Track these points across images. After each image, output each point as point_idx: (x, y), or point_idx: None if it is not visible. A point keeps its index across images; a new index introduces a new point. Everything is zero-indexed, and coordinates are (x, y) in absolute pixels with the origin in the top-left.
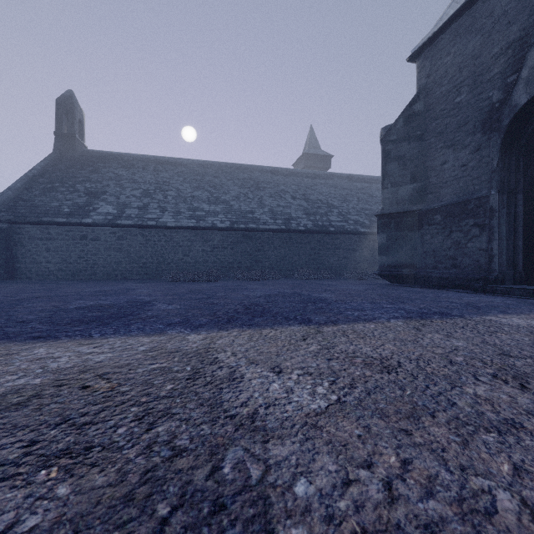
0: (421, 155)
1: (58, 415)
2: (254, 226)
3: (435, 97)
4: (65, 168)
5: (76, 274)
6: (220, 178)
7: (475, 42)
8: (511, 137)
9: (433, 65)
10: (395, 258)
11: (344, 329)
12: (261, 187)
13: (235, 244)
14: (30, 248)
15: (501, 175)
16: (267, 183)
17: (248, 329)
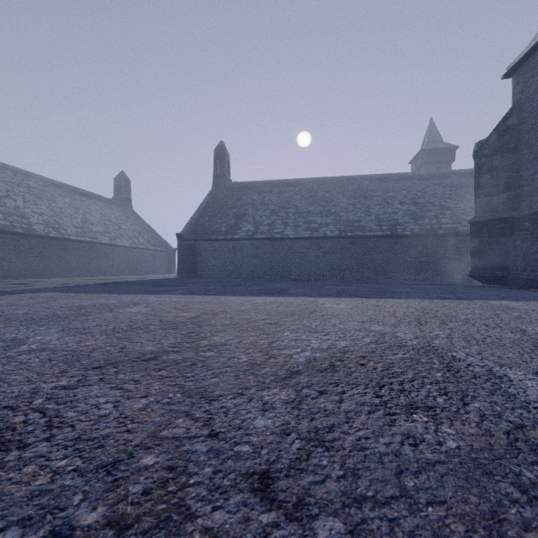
0: (515, 166)
1: (279, 305)
2: (360, 234)
3: (528, 112)
4: (220, 199)
5: (229, 274)
6: (331, 193)
7: None
8: None
9: (526, 82)
10: (488, 261)
11: (381, 300)
12: (369, 196)
13: (343, 249)
14: (204, 257)
15: None
16: (375, 192)
17: (334, 298)
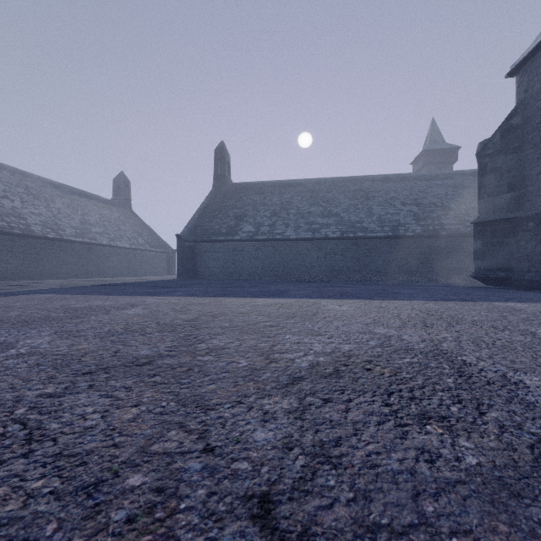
0: (519, 165)
1: (280, 306)
2: (362, 234)
3: (532, 111)
4: (220, 200)
5: (230, 275)
6: (332, 193)
7: None
8: None
9: (530, 81)
10: (491, 262)
11: (384, 301)
12: (370, 197)
13: (345, 250)
14: (204, 258)
15: None
16: (377, 192)
17: (336, 299)
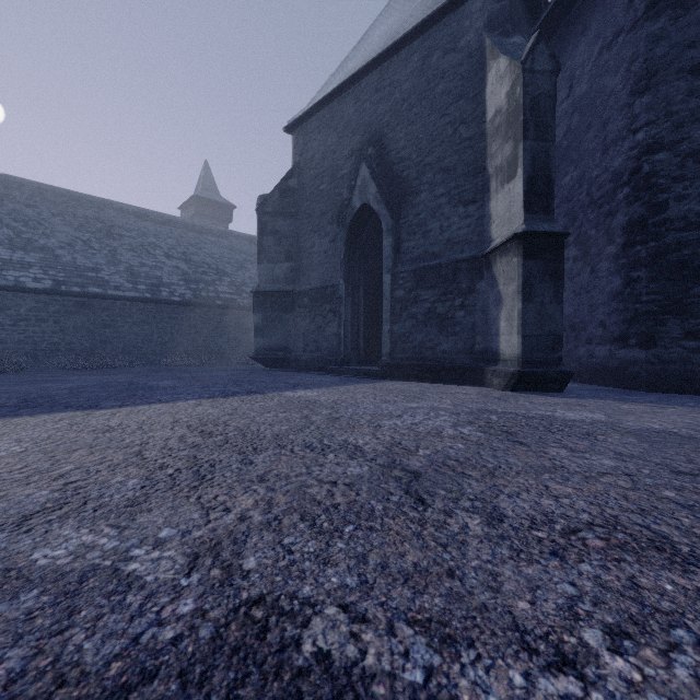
0: (296, 234)
1: None
2: (99, 291)
3: (307, 178)
4: None
5: None
6: (38, 210)
7: (333, 138)
8: (354, 234)
9: (305, 145)
10: (272, 340)
11: (123, 410)
12: (116, 234)
13: (63, 315)
14: None
15: (346, 267)
16: (127, 230)
17: None
